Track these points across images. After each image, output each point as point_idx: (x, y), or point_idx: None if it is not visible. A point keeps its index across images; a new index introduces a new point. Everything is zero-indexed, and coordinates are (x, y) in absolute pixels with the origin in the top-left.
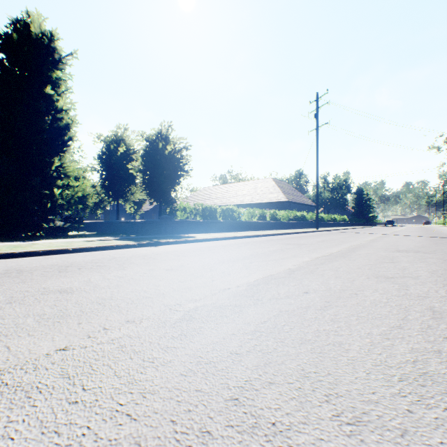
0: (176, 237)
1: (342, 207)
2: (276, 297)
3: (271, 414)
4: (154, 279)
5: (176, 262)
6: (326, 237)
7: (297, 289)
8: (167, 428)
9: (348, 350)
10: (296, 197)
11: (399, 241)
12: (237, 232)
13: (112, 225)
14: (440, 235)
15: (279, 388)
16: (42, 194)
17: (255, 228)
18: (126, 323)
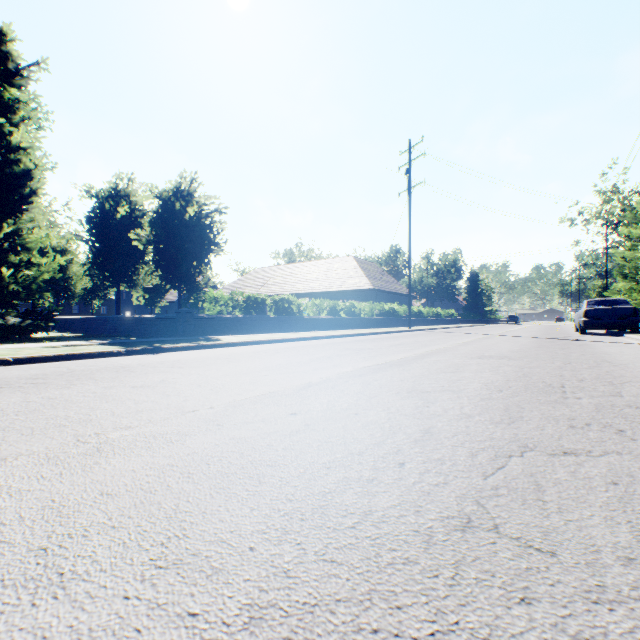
0: (195, 340)
1: (451, 298)
2: (246, 420)
3: (71, 563)
4: (99, 400)
5: (159, 376)
6: (411, 338)
7: (287, 409)
8: None
9: (262, 483)
10: (386, 283)
11: (498, 344)
12: (294, 332)
13: (107, 322)
14: (558, 336)
15: (117, 533)
16: None
17: (322, 327)
18: None
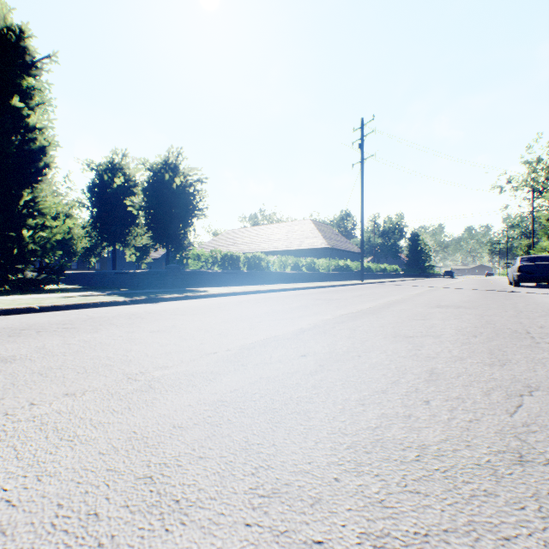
0: (184, 291)
1: (394, 255)
2: (265, 361)
3: (181, 491)
4: (128, 343)
5: (168, 322)
6: (368, 290)
7: (296, 352)
8: (48, 513)
9: (311, 418)
10: (339, 243)
11: (447, 295)
12: (265, 285)
13: (105, 276)
14: (496, 288)
15: (206, 463)
16: (6, 236)
17: (287, 280)
18: (63, 396)
